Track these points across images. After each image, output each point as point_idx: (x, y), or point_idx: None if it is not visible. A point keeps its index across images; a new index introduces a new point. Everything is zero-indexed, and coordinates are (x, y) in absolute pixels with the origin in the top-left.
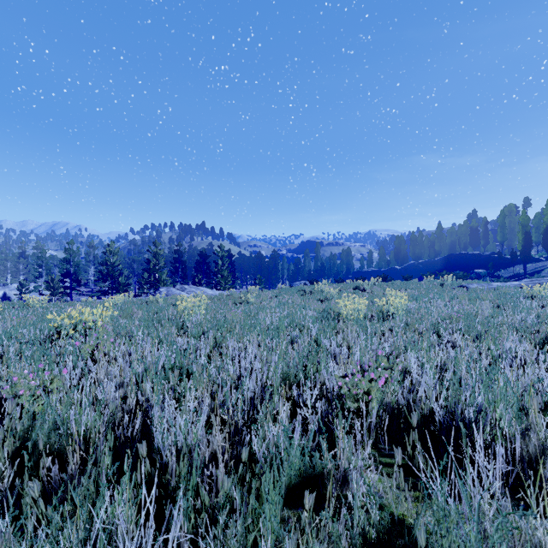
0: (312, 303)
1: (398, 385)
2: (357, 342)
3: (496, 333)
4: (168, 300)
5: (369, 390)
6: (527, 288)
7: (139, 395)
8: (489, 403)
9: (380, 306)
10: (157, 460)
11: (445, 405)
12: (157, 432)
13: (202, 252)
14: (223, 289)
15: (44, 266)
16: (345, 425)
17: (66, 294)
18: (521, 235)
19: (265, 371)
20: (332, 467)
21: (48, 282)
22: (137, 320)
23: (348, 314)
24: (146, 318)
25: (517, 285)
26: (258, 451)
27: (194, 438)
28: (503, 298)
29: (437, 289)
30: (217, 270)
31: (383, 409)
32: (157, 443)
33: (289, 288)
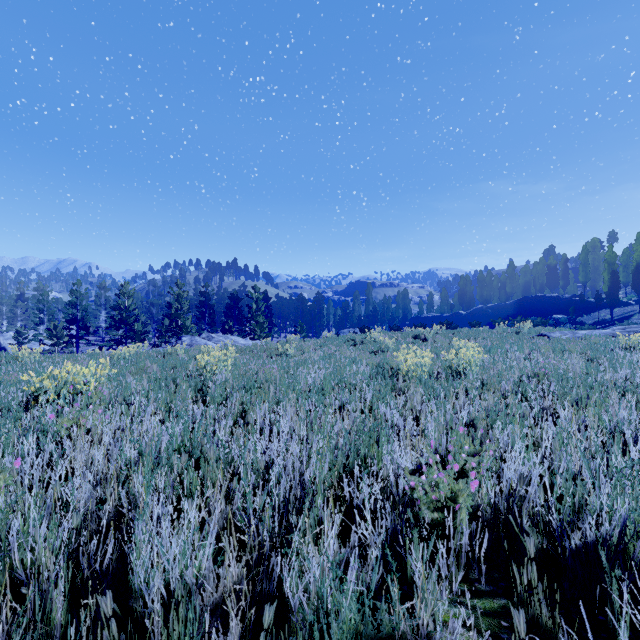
0: (363, 356)
1: (493, 481)
2: (423, 409)
3: (601, 397)
4: (190, 352)
5: (456, 493)
6: (624, 338)
7: (123, 496)
8: (635, 516)
9: (448, 361)
10: (139, 608)
11: (561, 510)
12: (137, 566)
13: (233, 294)
14: (257, 338)
15: (45, 311)
16: (424, 553)
17: (72, 343)
18: (606, 275)
19: (305, 454)
20: (408, 628)
21: (50, 330)
22: (146, 379)
23: (410, 371)
24: (160, 375)
25: (608, 334)
26: (291, 596)
27: (198, 569)
28: (595, 350)
29: (513, 339)
30: (251, 315)
31: (472, 517)
32: (140, 578)
33: (336, 337)
